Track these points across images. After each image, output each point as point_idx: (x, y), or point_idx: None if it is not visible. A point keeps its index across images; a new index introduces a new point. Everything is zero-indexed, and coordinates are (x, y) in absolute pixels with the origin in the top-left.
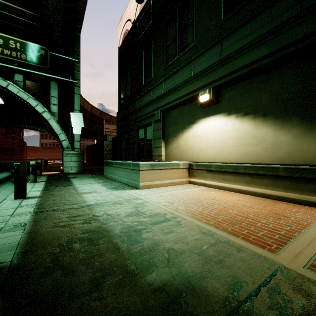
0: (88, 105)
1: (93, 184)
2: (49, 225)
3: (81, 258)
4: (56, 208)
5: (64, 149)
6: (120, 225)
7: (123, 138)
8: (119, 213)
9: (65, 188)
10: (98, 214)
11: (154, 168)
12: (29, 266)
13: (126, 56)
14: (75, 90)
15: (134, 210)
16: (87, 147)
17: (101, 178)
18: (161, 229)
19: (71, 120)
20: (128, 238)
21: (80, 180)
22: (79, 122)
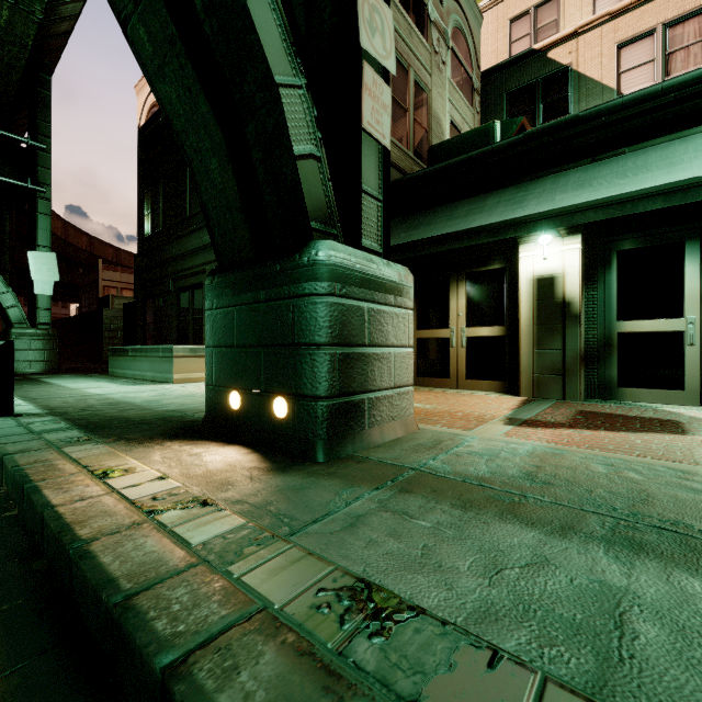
0: (56, 222)
1: (92, 382)
2: (57, 403)
3: (106, 409)
4: (51, 397)
5: (14, 325)
6: (141, 400)
7: (149, 307)
8: (140, 396)
9: (44, 387)
10: (113, 397)
11: (196, 354)
12: (62, 412)
13: (155, 151)
14: (39, 205)
15: (159, 394)
16: (53, 323)
17: (105, 378)
18: (183, 399)
19: (29, 267)
20: (149, 403)
21: (63, 380)
22: (48, 272)
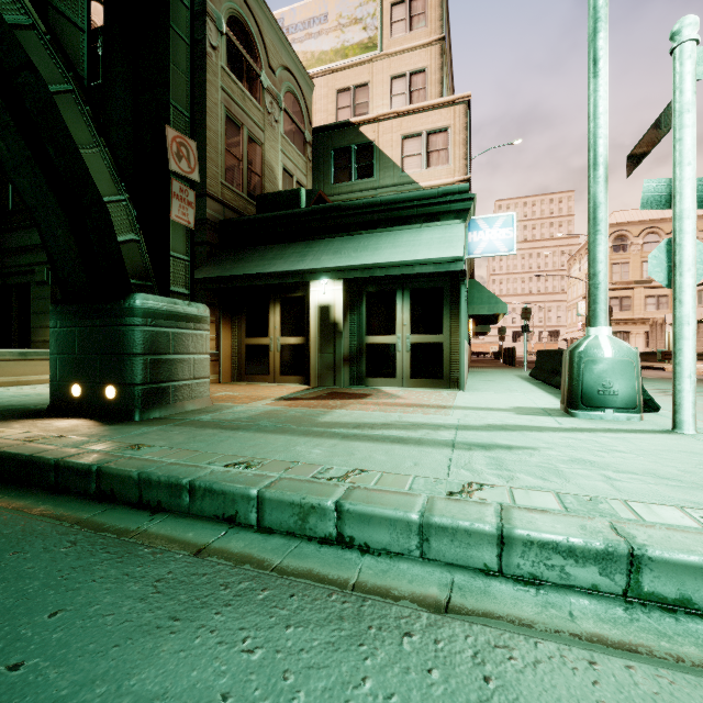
0: None
1: None
2: None
3: None
4: None
5: None
6: None
7: None
8: None
9: None
10: None
11: (27, 357)
12: None
13: None
14: None
15: None
16: None
17: None
18: (19, 398)
19: None
20: None
21: None
22: None
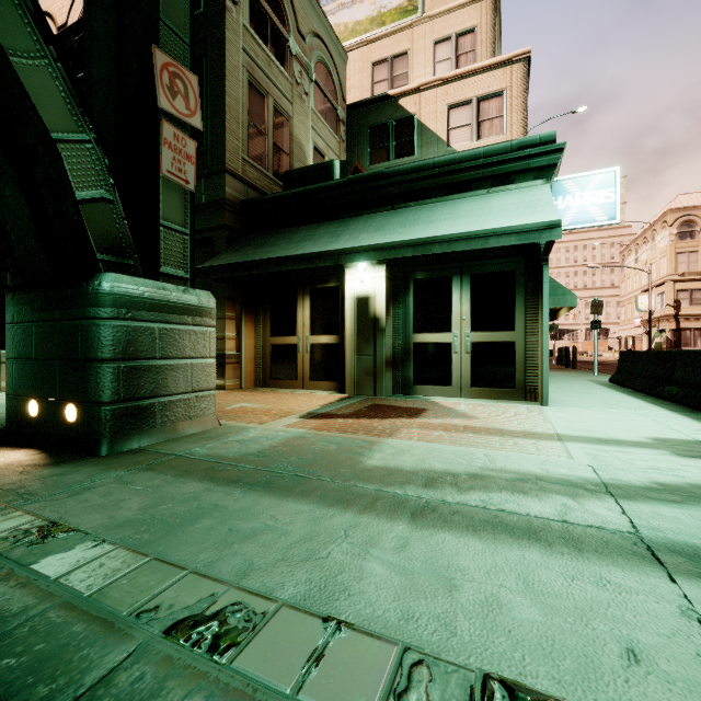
0: None
1: None
2: None
3: None
4: None
5: None
6: None
7: None
8: None
9: None
10: None
11: None
12: None
13: None
14: None
15: None
16: None
17: None
18: (2, 409)
19: None
20: None
21: None
22: None
